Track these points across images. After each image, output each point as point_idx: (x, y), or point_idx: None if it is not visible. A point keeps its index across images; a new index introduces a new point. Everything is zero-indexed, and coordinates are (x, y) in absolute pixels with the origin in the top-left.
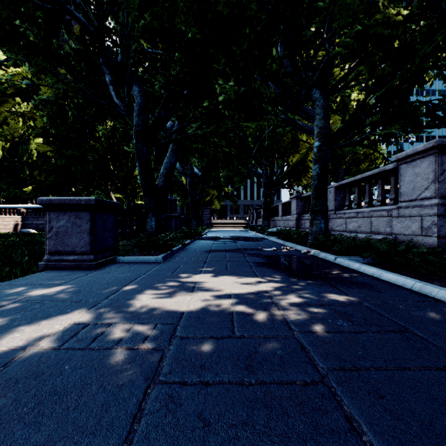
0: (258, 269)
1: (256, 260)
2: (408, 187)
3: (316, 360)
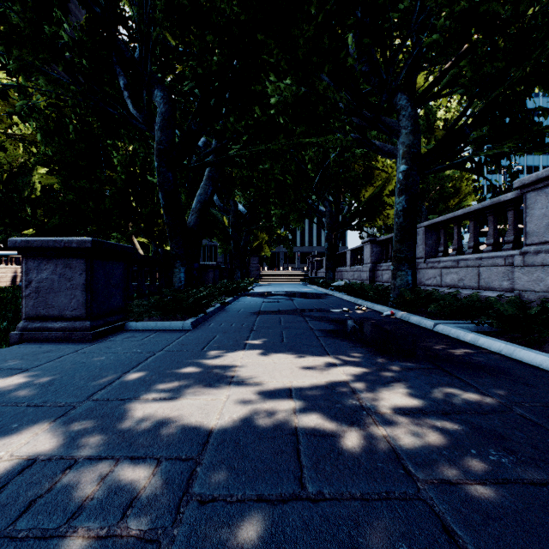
0: (328, 341)
1: (323, 327)
2: (539, 224)
3: None
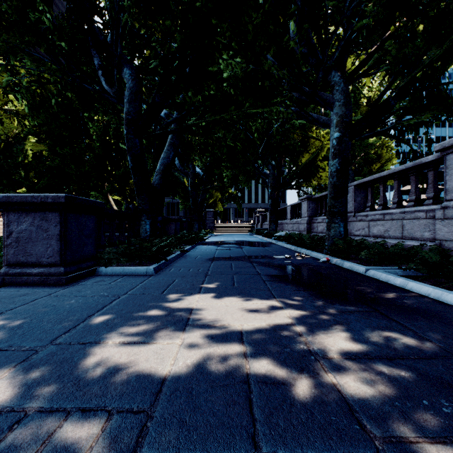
0: (274, 285)
1: (269, 272)
2: None
3: None
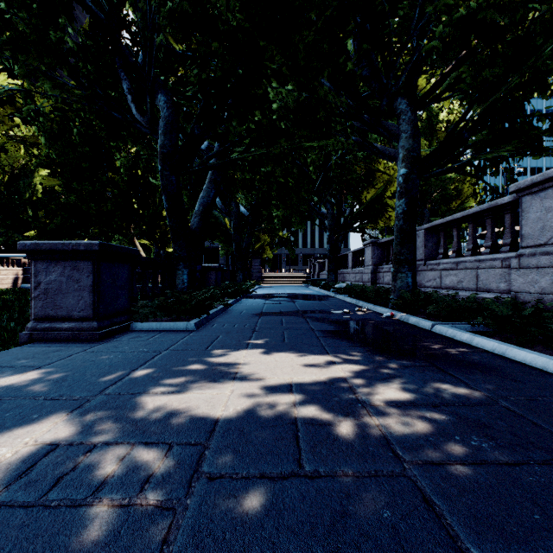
0: (328, 341)
1: (324, 328)
2: (534, 227)
3: (462, 538)
